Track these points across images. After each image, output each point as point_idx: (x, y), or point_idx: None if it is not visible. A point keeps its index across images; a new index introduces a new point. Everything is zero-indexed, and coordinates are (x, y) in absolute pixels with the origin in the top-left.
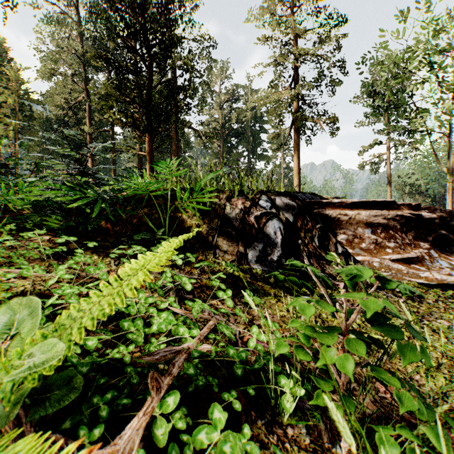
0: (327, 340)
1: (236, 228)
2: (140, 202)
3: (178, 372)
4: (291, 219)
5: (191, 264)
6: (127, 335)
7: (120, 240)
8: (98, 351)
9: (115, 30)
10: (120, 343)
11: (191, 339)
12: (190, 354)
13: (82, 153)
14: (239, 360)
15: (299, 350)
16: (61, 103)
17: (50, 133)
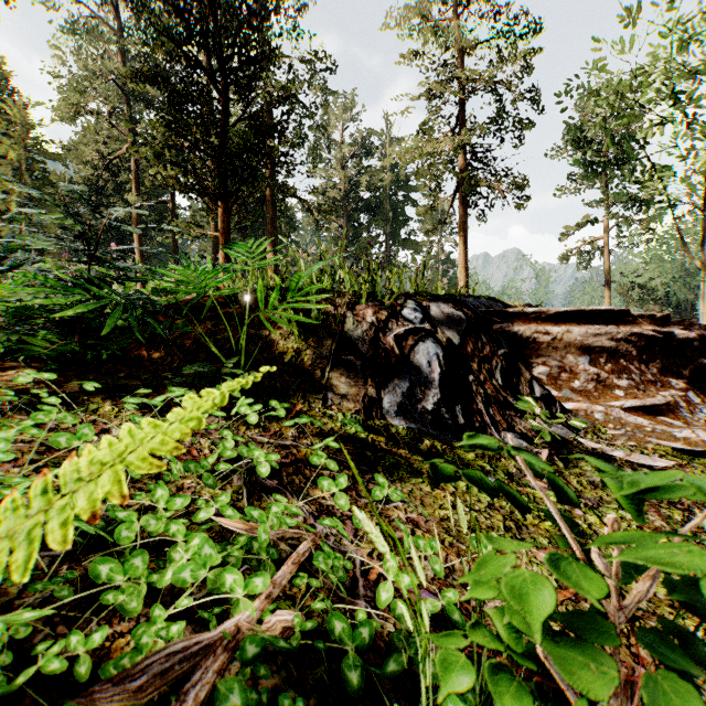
0: (587, 676)
1: (363, 355)
2: (199, 311)
3: (214, 685)
4: (457, 340)
5: (282, 418)
6: (103, 597)
7: (159, 376)
8: (31, 637)
9: (166, 29)
10: (86, 615)
11: (249, 602)
12: (237, 650)
13: (93, 225)
14: (354, 646)
15: (500, 679)
16: (92, 159)
17: (75, 206)
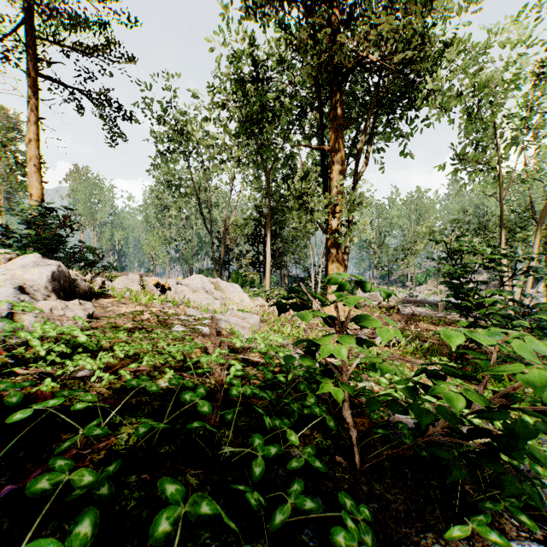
0: None
1: None
2: None
3: None
4: None
5: None
6: None
7: None
8: None
9: None
10: None
11: None
12: None
13: None
14: None
15: None
16: None
17: None
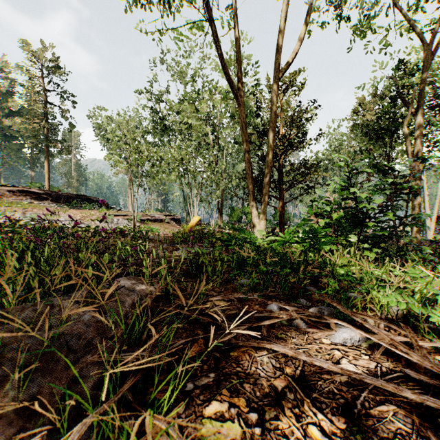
0: None
1: None
2: None
3: None
4: None
5: None
6: None
7: None
8: None
9: None
10: None
11: None
12: None
13: None
14: None
15: None
16: None
17: None
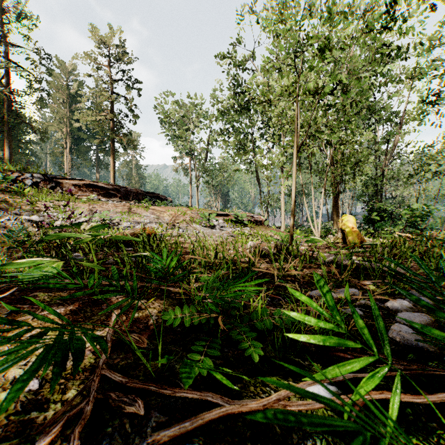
0: None
1: (13, 179)
2: None
3: None
4: (39, 180)
5: None
6: None
7: None
8: None
9: None
10: None
11: None
12: None
13: None
14: None
15: None
16: None
17: None
